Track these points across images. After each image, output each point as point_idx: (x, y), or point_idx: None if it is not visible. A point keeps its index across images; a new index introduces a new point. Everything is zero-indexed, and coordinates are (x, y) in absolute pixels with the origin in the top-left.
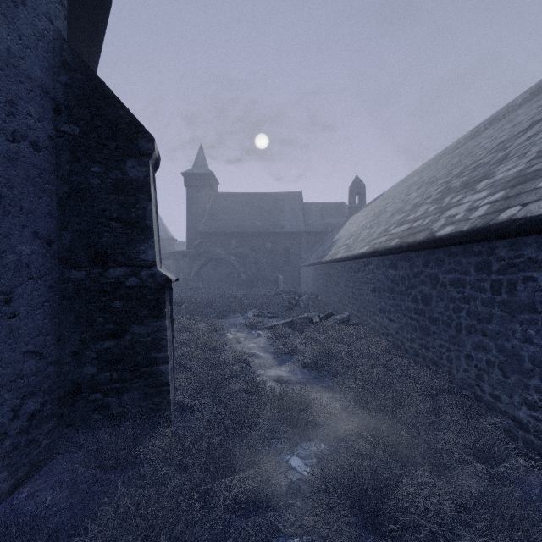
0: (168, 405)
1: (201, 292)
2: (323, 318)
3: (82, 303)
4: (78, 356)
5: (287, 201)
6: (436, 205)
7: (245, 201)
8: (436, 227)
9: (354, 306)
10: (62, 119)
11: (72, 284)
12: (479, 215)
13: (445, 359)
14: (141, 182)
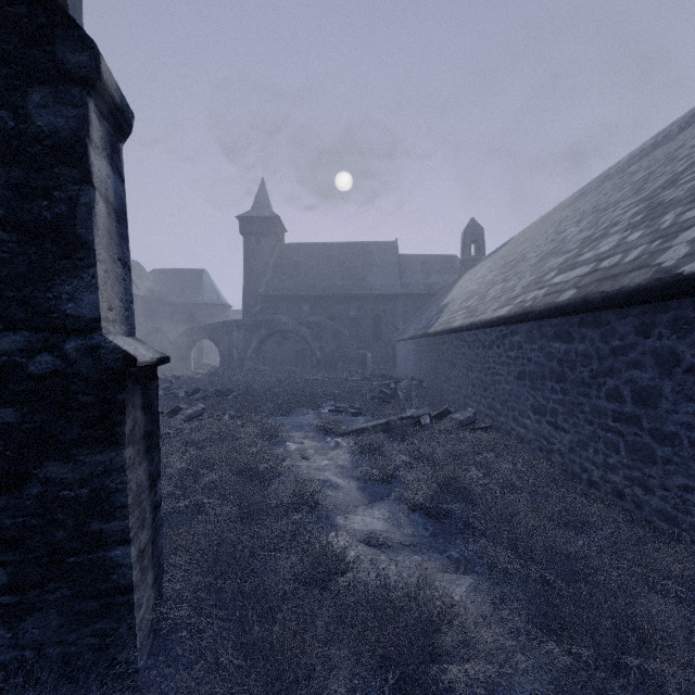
0: (131, 635)
1: (261, 376)
2: (434, 418)
3: None
4: None
5: (377, 253)
6: (643, 229)
7: (321, 253)
8: (671, 259)
9: (483, 400)
10: None
11: None
12: None
13: None
14: (65, 141)
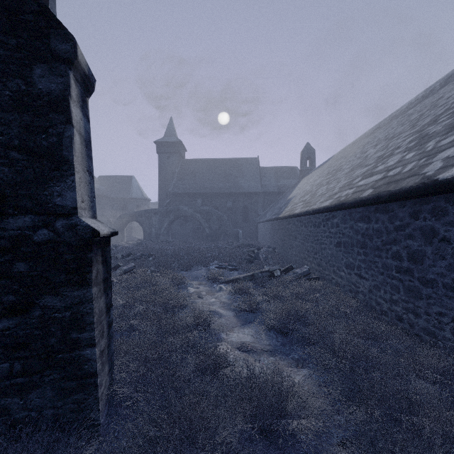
0: (96, 403)
1: (170, 245)
2: (283, 272)
3: None
4: None
5: (246, 165)
6: (415, 151)
7: (209, 165)
8: (431, 170)
9: (314, 260)
10: None
11: None
12: None
13: (448, 331)
14: (56, 98)
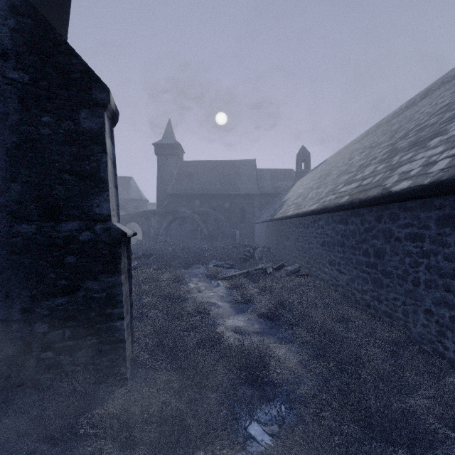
0: (124, 362)
1: (169, 245)
2: (275, 269)
3: (32, 258)
4: (28, 314)
5: (243, 167)
6: (385, 164)
7: (206, 167)
8: (390, 183)
9: (304, 259)
10: (9, 66)
11: (21, 239)
12: (440, 168)
13: (400, 312)
14: (95, 133)
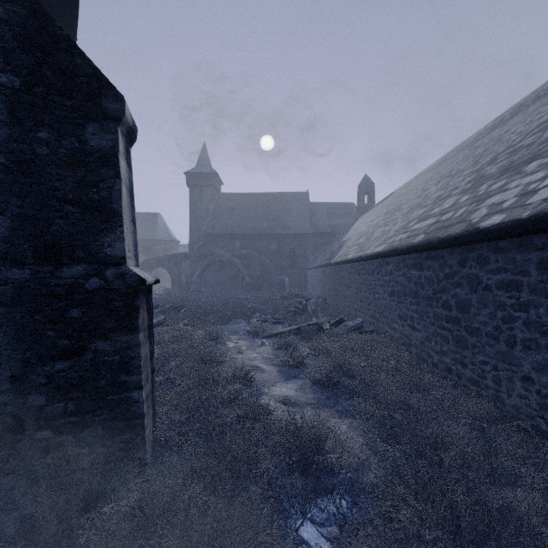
0: (143, 443)
1: (204, 295)
2: (333, 325)
3: (26, 312)
4: (20, 382)
5: (293, 201)
6: (469, 194)
7: (249, 201)
8: (476, 217)
9: (368, 312)
10: None
11: (11, 287)
12: (543, 198)
13: (490, 379)
14: (106, 154)
